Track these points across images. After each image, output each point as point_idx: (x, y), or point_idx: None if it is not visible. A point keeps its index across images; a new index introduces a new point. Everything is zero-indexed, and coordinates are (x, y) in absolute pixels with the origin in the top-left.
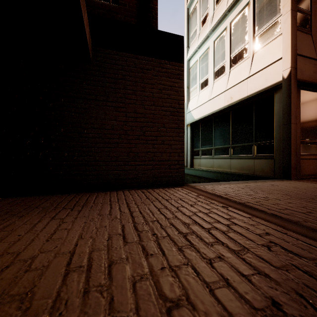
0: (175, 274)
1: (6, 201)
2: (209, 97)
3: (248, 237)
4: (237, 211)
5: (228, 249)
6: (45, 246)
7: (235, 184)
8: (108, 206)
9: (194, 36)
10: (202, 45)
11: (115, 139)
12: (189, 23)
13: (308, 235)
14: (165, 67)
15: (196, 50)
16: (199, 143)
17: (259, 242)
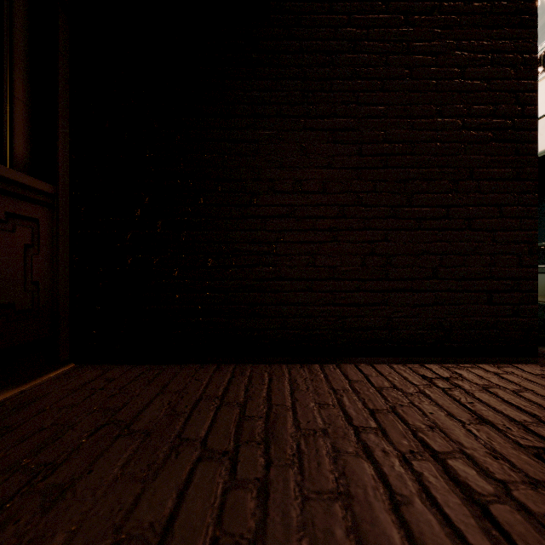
0: None
1: (75, 379)
2: None
3: None
4: None
5: None
6: None
7: None
8: (364, 462)
9: None
10: None
11: (329, 220)
12: None
13: None
14: None
15: None
16: None
17: None
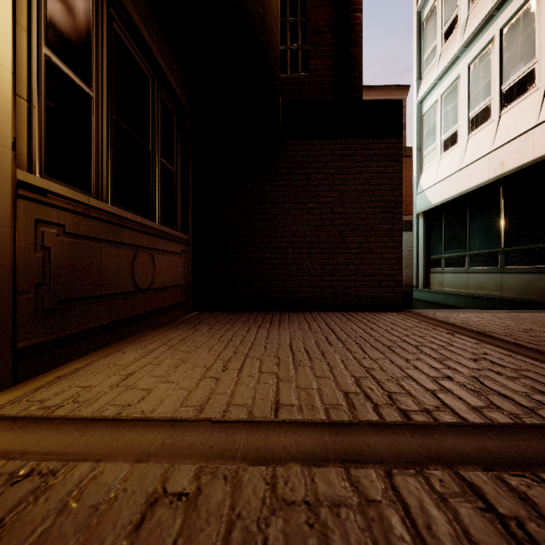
0: (374, 361)
1: (205, 314)
2: (459, 165)
3: (458, 354)
4: (464, 338)
5: (429, 357)
6: (267, 341)
7: (491, 312)
8: (306, 323)
9: (431, 60)
10: (446, 73)
11: (307, 249)
12: (421, 37)
13: (540, 359)
14: (373, 147)
15: (434, 83)
16: (440, 246)
17: (467, 357)
